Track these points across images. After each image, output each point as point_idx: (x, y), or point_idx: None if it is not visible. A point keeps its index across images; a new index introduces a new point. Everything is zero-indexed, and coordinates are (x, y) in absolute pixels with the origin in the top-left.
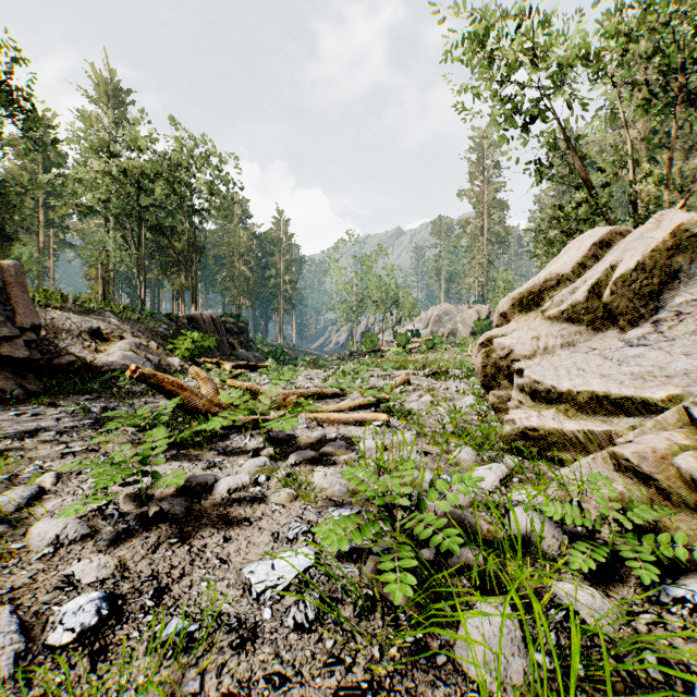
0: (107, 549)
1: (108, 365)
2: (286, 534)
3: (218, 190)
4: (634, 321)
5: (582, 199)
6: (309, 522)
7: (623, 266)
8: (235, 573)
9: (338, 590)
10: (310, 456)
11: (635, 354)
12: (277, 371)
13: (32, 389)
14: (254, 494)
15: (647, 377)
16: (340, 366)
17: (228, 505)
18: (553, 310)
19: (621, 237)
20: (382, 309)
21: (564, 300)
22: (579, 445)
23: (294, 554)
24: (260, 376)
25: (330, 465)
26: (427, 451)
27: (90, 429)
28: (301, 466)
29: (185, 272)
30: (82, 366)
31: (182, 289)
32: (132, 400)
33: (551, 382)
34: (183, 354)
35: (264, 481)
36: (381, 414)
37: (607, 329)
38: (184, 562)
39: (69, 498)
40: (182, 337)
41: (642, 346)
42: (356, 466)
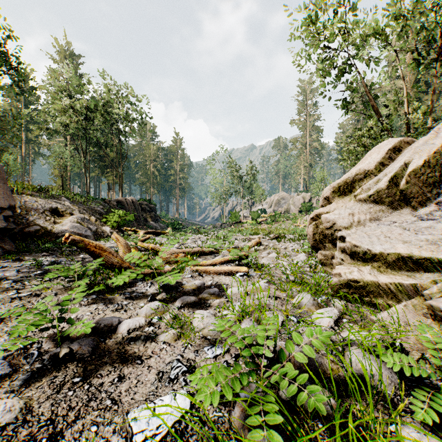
0: (19, 389)
1: (62, 232)
2: (169, 373)
3: (136, 119)
4: (422, 202)
5: (374, 123)
6: (188, 360)
7: (414, 163)
8: (122, 416)
9: (209, 441)
10: (192, 301)
11: (426, 226)
12: (173, 236)
13: (8, 248)
14: (147, 334)
15: (439, 243)
16: (215, 232)
17: (126, 344)
18: (363, 195)
19: (407, 145)
20: (242, 196)
21: (371, 187)
22: (391, 294)
23: (173, 398)
24: (162, 239)
25: (206, 307)
26: (276, 295)
27: (39, 278)
28: (185, 309)
29: (116, 172)
30: (44, 233)
31: (113, 182)
32: (74, 256)
33: (367, 246)
34: (112, 225)
35: (156, 322)
36: (243, 267)
37: (402, 208)
38: (81, 403)
39: (2, 338)
40: (112, 213)
41: (430, 220)
42: (226, 319)
